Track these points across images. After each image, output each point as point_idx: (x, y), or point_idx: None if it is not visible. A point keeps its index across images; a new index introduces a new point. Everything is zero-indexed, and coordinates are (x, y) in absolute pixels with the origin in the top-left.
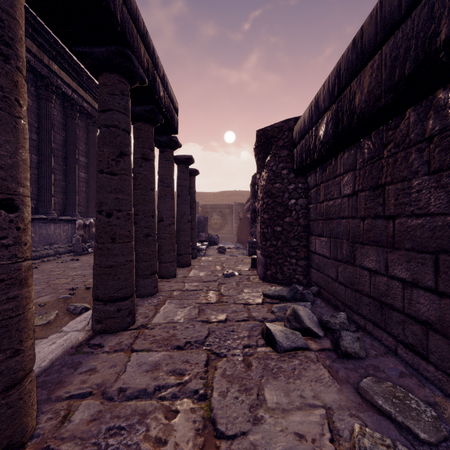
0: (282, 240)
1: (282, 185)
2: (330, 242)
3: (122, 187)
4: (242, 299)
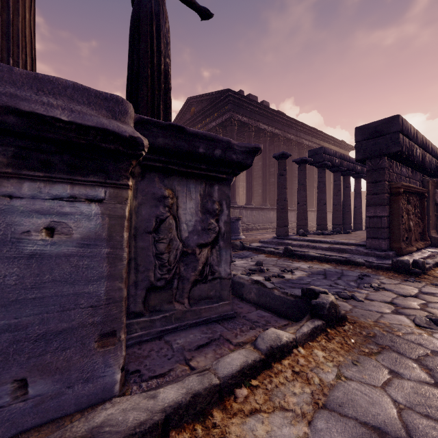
0: None
1: None
2: None
3: None
4: None
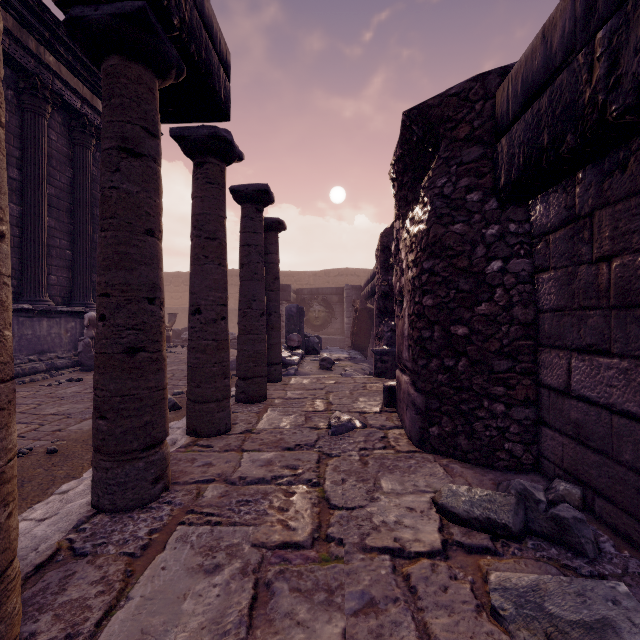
0: (469, 356)
1: (469, 228)
2: None
3: None
4: (383, 524)
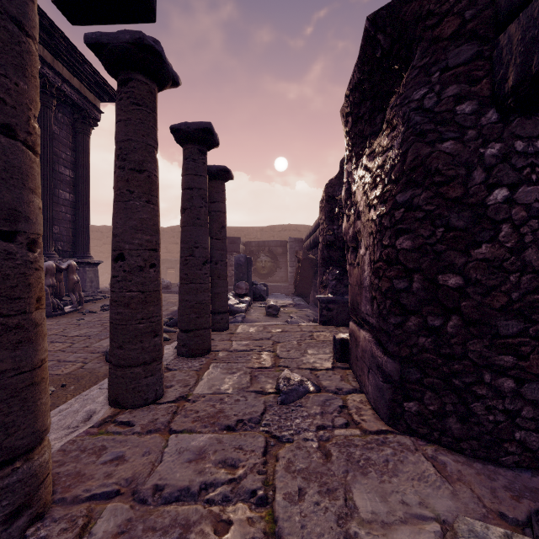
0: (463, 314)
1: (462, 147)
2: None
3: None
4: None
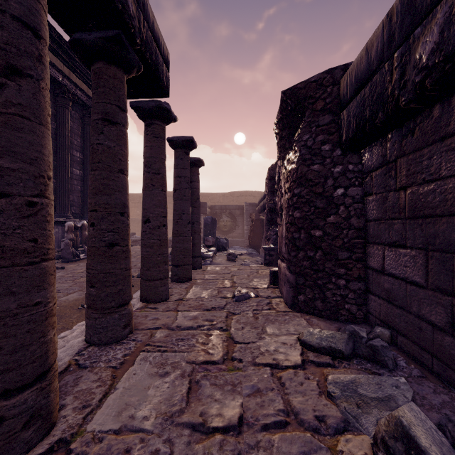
0: (323, 249)
1: (323, 168)
2: (425, 257)
3: (11, 143)
4: (267, 351)
